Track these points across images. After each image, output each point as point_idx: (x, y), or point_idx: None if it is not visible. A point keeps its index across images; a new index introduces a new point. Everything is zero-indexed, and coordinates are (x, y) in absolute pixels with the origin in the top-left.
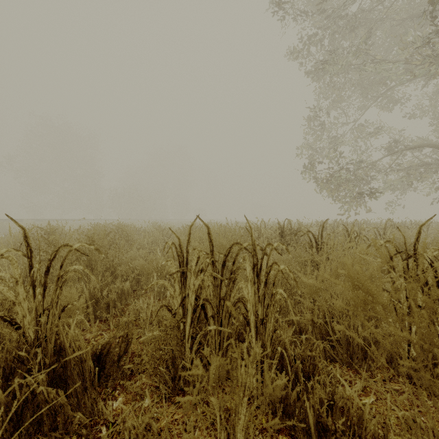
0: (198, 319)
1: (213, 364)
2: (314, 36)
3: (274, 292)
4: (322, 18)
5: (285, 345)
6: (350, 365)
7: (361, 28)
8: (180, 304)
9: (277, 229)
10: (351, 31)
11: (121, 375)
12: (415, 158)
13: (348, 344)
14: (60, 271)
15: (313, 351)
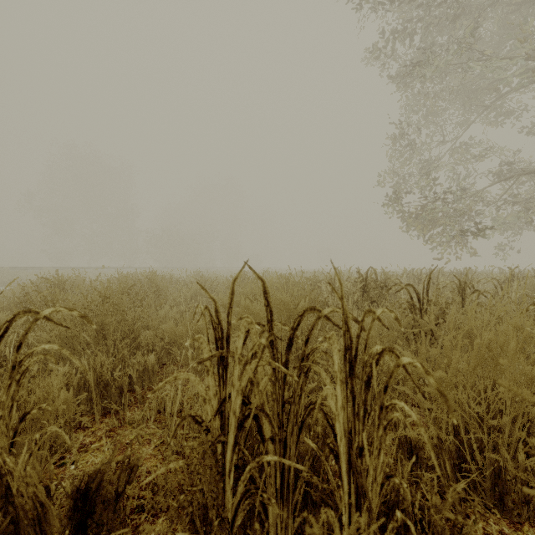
0: (247, 434)
1: (272, 511)
2: (401, 31)
3: (387, 405)
4: (411, 7)
5: (398, 489)
6: (499, 510)
7: (463, 18)
8: (215, 412)
9: (358, 281)
10: (451, 21)
11: (120, 525)
12: (534, 188)
13: (496, 476)
14: (16, 355)
15: (458, 514)
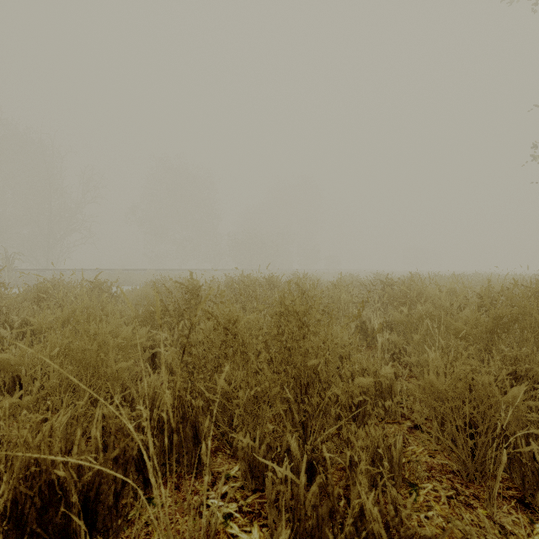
0: None
1: None
2: None
3: None
4: None
5: None
6: None
7: None
8: None
9: None
10: None
11: None
12: None
13: None
14: None
15: None
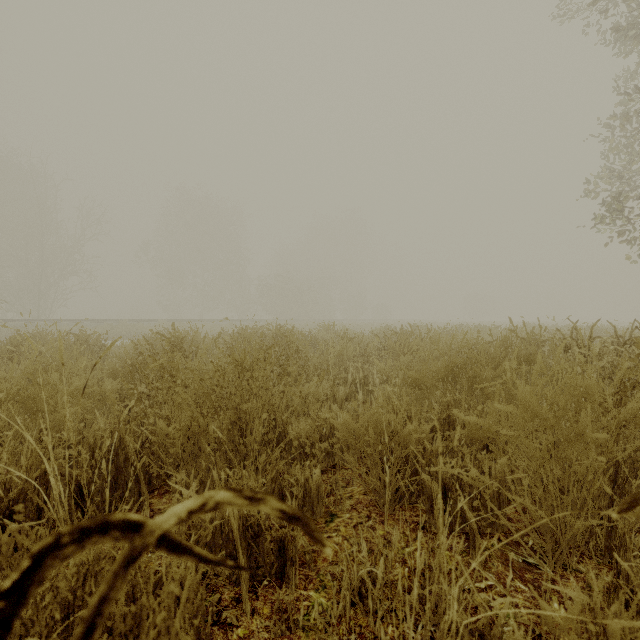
0: None
1: None
2: None
3: None
4: None
5: None
6: None
7: None
8: None
9: None
10: None
11: None
12: None
13: None
14: None
15: None
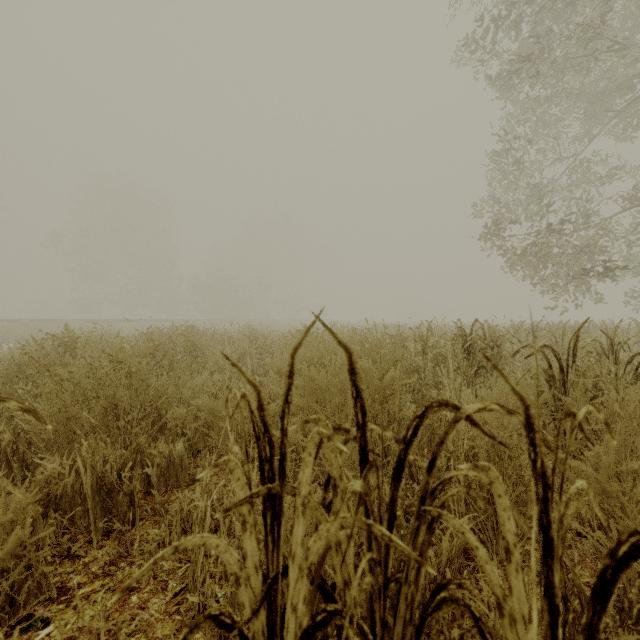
0: None
1: None
2: (505, 18)
3: None
4: None
5: None
6: None
7: None
8: (257, 604)
9: (459, 339)
10: (571, 3)
11: None
12: None
13: None
14: None
15: None
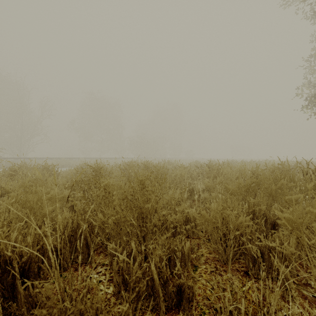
0: None
1: None
2: None
3: None
4: None
5: None
6: None
7: None
8: None
9: None
10: None
11: None
12: None
13: None
14: None
15: None
